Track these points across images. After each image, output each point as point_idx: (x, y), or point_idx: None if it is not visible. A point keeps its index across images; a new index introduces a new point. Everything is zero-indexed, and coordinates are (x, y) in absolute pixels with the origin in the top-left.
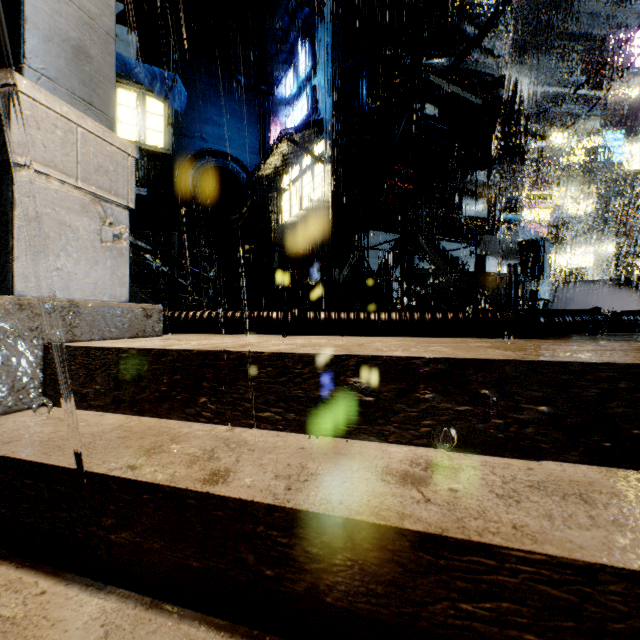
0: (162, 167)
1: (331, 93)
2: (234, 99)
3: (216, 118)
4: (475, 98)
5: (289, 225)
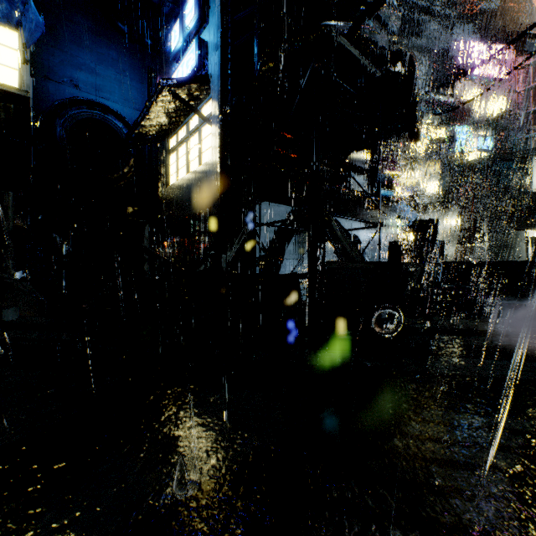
0: (16, 111)
1: (219, 46)
2: (114, 48)
3: (92, 65)
4: (374, 68)
5: (176, 188)
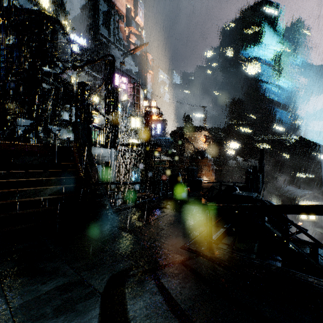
0: None
1: None
2: None
3: None
4: (60, 86)
5: None
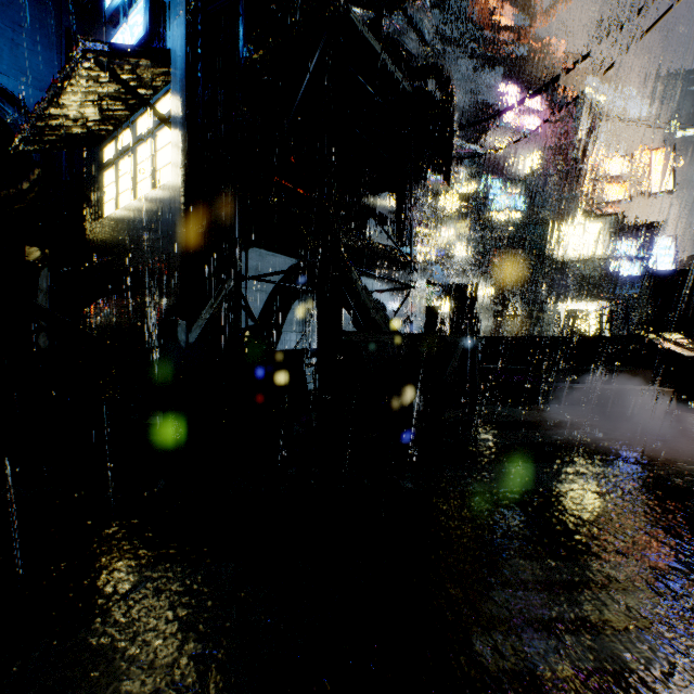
0: None
1: (183, 9)
2: None
3: None
4: (403, 78)
5: (114, 222)
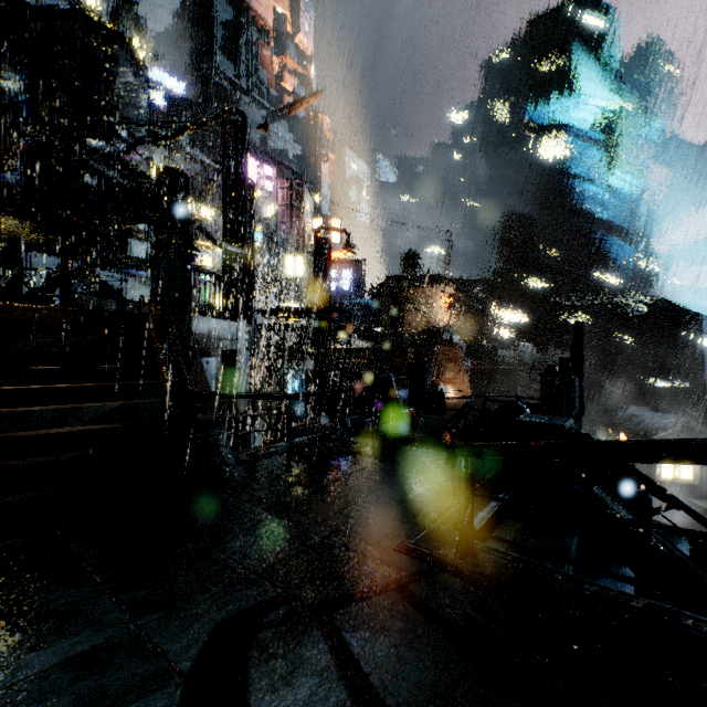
0: None
1: None
2: None
3: None
4: (125, 182)
5: None
